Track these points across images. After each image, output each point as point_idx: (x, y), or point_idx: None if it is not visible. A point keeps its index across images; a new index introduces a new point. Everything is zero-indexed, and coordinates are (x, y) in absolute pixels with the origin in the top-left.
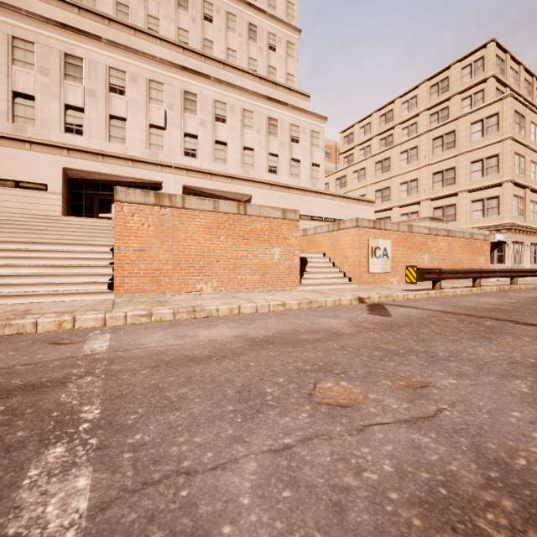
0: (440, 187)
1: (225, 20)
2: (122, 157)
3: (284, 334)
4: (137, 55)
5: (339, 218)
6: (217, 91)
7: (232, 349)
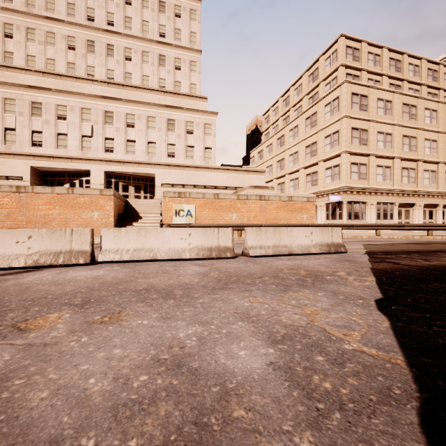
0: (309, 158)
1: (141, 57)
2: (65, 157)
3: None
4: (73, 95)
5: (230, 186)
6: (128, 107)
7: None
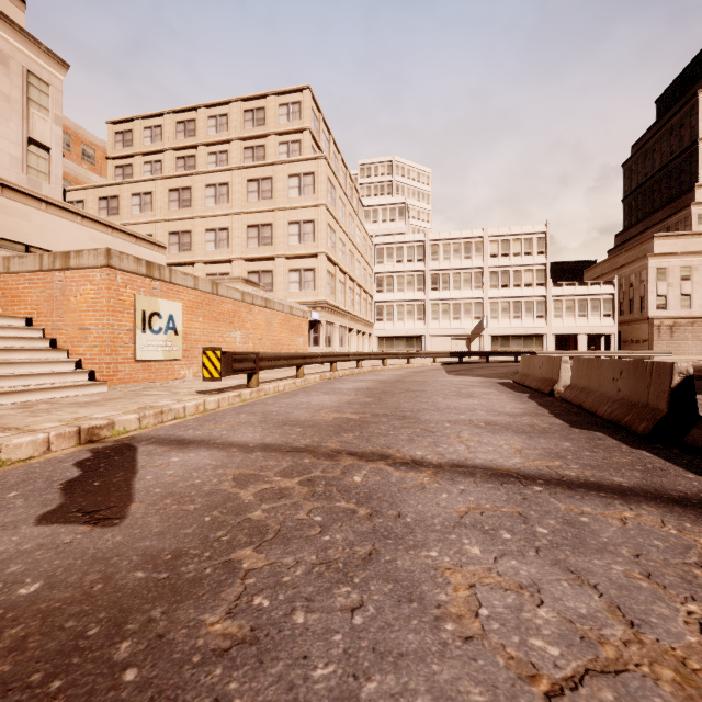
0: (256, 245)
1: None
2: None
3: None
4: None
5: None
6: None
7: None
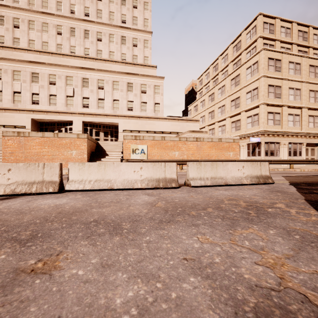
0: (233, 109)
1: (108, 38)
2: (54, 111)
3: None
4: (60, 67)
5: (173, 131)
6: (99, 75)
7: None
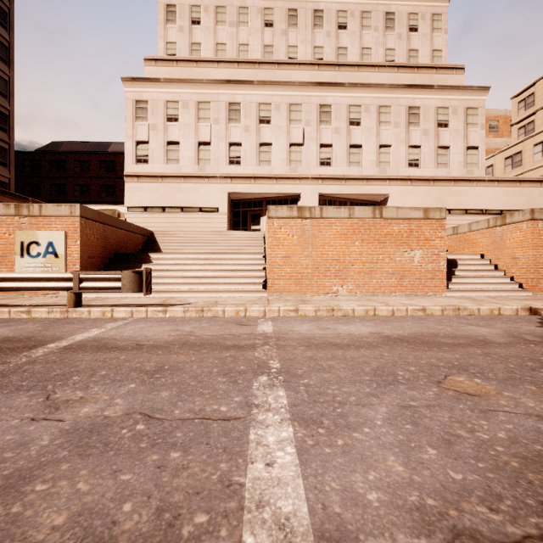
0: None
1: (359, 21)
2: (269, 177)
3: (421, 336)
4: (280, 86)
5: (508, 208)
6: (351, 95)
7: (368, 342)
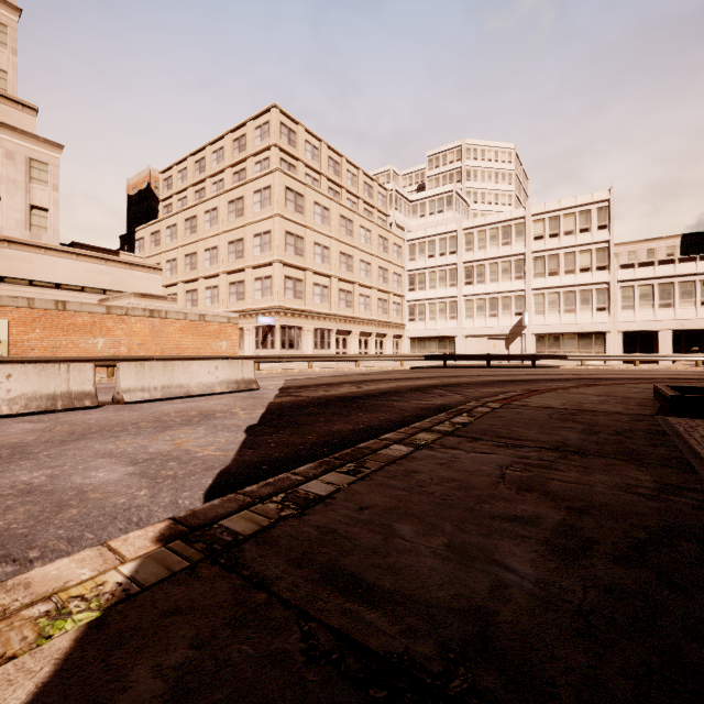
0: (233, 259)
1: None
2: None
3: None
4: None
5: (92, 286)
6: None
7: None
